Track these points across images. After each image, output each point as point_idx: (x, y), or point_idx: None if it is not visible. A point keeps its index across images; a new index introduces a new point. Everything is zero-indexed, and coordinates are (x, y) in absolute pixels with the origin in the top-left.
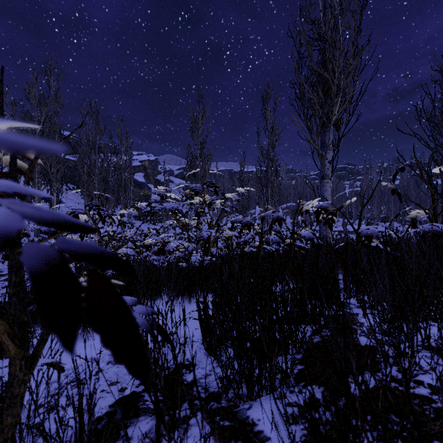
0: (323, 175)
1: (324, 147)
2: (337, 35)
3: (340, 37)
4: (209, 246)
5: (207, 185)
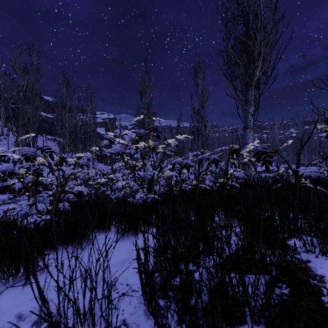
0: (246, 126)
1: (247, 103)
2: (259, 9)
3: (261, 11)
4: (152, 185)
5: (150, 130)
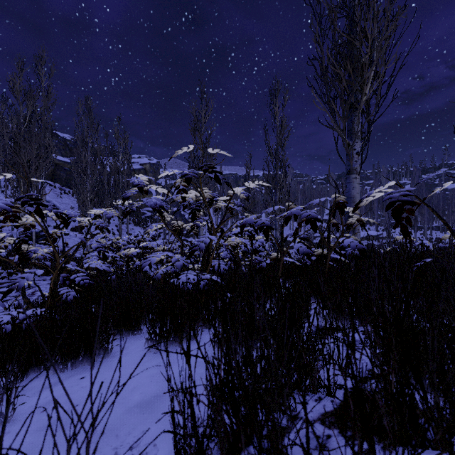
0: (350, 169)
1: (352, 135)
2: None
3: None
4: (209, 258)
5: (204, 170)
